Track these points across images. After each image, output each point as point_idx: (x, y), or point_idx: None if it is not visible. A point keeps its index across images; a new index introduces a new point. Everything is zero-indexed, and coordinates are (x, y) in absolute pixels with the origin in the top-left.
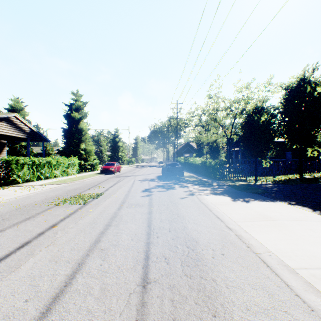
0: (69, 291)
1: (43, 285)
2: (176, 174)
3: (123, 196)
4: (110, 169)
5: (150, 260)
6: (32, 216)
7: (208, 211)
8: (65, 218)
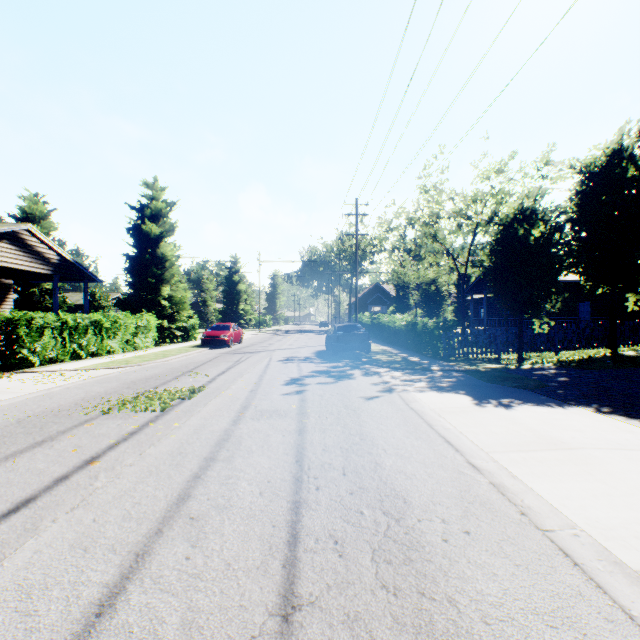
0: (107, 629)
1: (46, 613)
2: (356, 347)
3: (246, 395)
4: (221, 337)
5: (301, 545)
6: (50, 438)
7: (427, 428)
8: (119, 444)
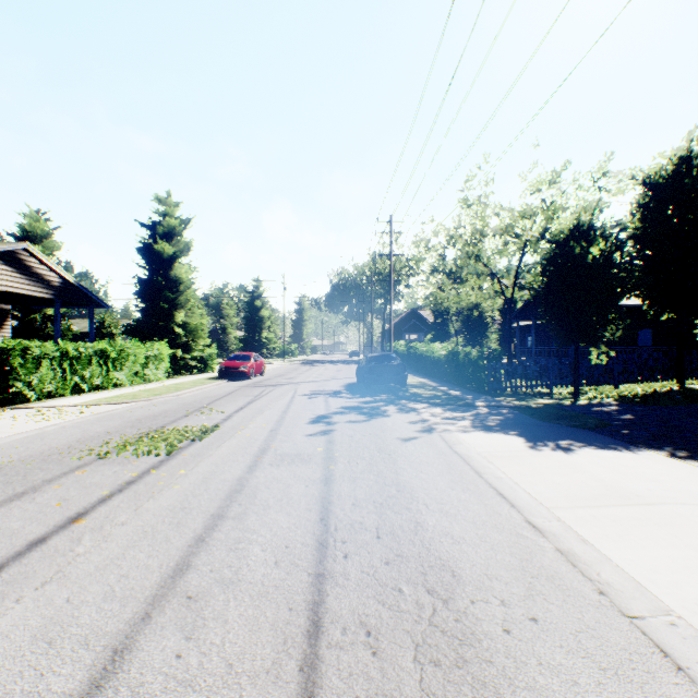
0: None
1: None
2: (390, 380)
3: (265, 435)
4: (241, 368)
5: (324, 638)
6: (33, 488)
7: (475, 477)
8: (112, 496)
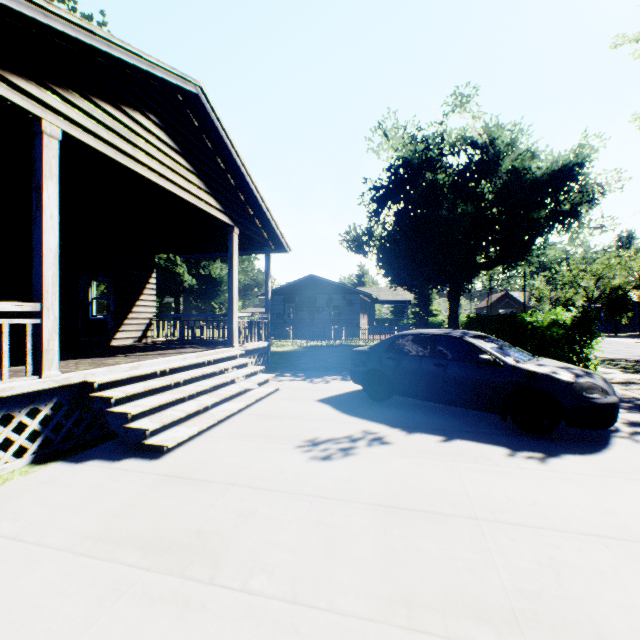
0: None
1: None
2: None
3: None
4: None
5: None
6: None
7: None
8: None
